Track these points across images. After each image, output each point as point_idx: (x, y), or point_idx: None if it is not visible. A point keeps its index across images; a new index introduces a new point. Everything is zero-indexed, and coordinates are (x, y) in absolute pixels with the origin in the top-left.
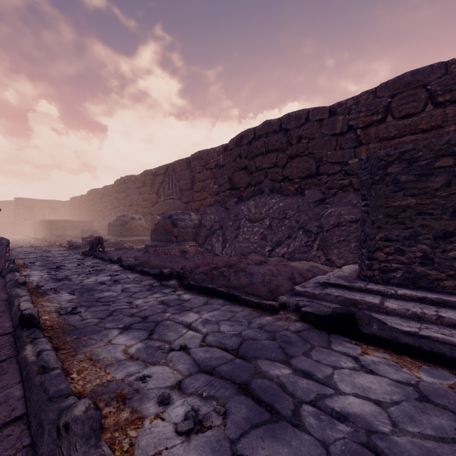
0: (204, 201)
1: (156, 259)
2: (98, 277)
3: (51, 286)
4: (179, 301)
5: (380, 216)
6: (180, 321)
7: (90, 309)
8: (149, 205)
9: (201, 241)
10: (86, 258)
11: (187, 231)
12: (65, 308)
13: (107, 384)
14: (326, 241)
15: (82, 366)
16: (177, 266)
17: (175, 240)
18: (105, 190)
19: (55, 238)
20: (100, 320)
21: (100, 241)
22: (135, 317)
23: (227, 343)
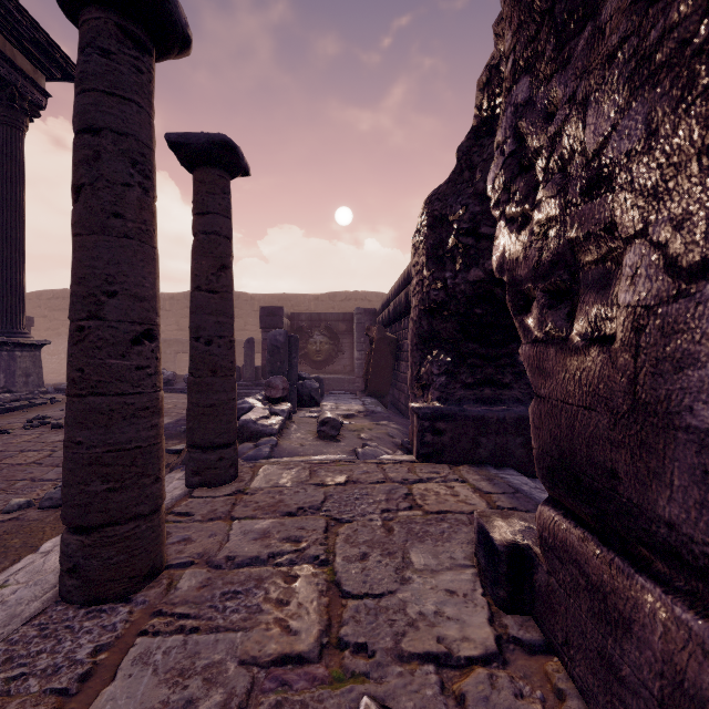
0: None
1: None
2: None
3: None
4: None
5: None
6: None
7: None
8: None
9: None
10: None
11: None
12: None
13: None
14: None
15: None
16: None
17: None
18: None
19: None
20: None
21: None
22: None
23: None
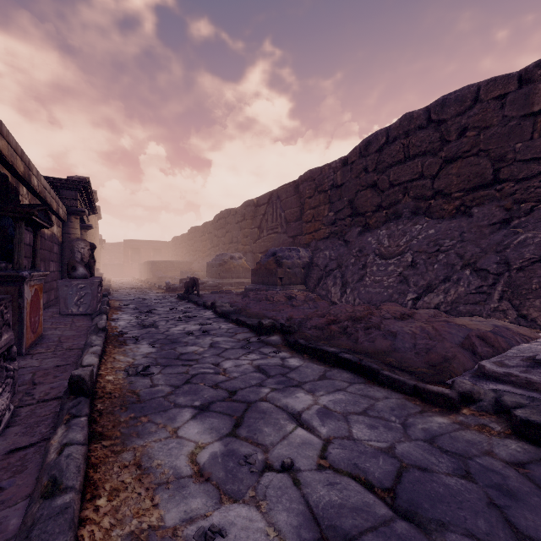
0: (316, 234)
1: (255, 306)
2: (187, 325)
3: (134, 334)
4: (282, 369)
5: None
6: (283, 406)
7: (166, 370)
8: (251, 242)
9: (313, 285)
10: (180, 302)
11: (294, 271)
12: (137, 366)
13: (146, 536)
14: (517, 287)
15: (121, 479)
16: (282, 316)
17: (280, 283)
18: (205, 227)
19: (157, 280)
20: (173, 390)
21: (195, 282)
22: (219, 389)
23: (370, 471)
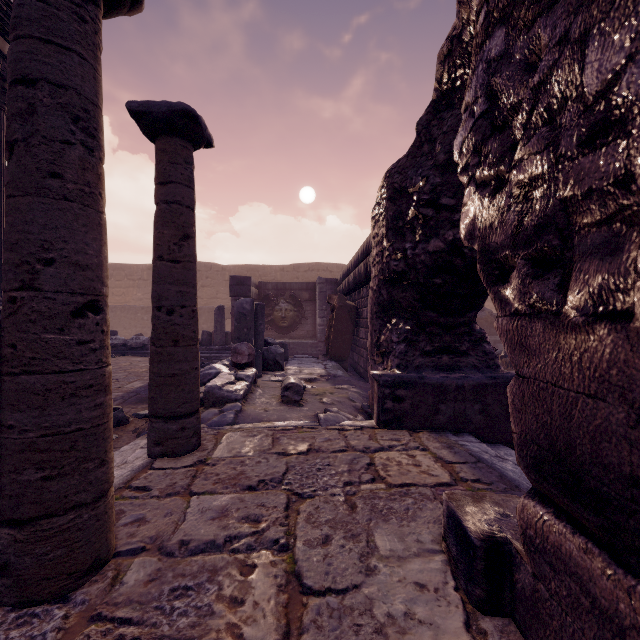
0: None
1: None
2: None
3: None
4: None
5: None
6: None
7: None
8: None
9: None
10: None
11: None
12: None
13: None
14: None
15: None
16: None
17: None
18: None
19: None
20: None
21: None
22: None
23: None
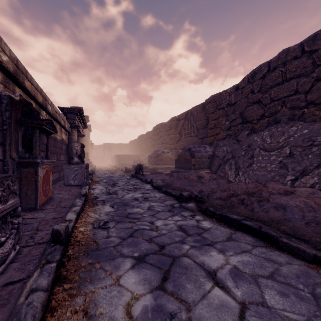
0: (217, 136)
1: (178, 182)
2: (135, 194)
3: (103, 198)
4: (198, 229)
5: None
6: (201, 262)
7: (118, 225)
8: (174, 142)
9: (215, 169)
10: (132, 179)
11: (202, 160)
12: (100, 221)
13: None
14: None
15: None
16: (195, 190)
17: (193, 167)
18: (147, 135)
19: (120, 165)
20: (121, 241)
21: (140, 167)
22: (152, 243)
23: None
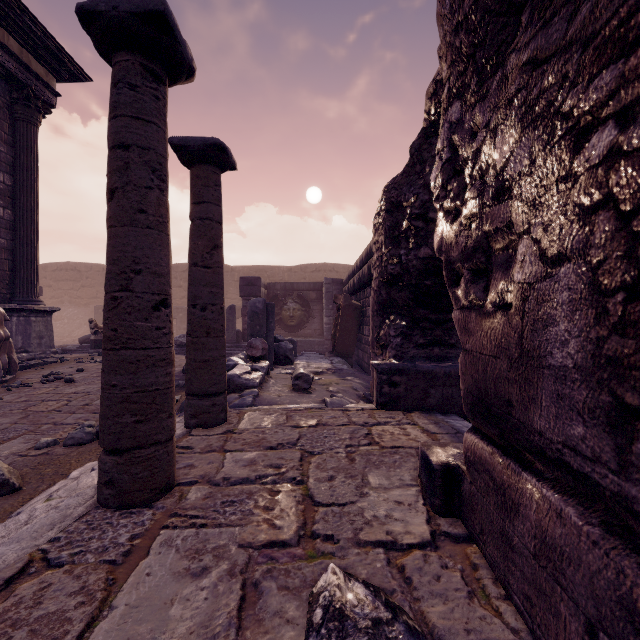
0: None
1: None
2: None
3: None
4: None
5: (98, 322)
6: None
7: None
8: None
9: None
10: None
11: None
12: None
13: None
14: None
15: None
16: None
17: None
18: None
19: None
20: None
21: None
22: None
23: None
